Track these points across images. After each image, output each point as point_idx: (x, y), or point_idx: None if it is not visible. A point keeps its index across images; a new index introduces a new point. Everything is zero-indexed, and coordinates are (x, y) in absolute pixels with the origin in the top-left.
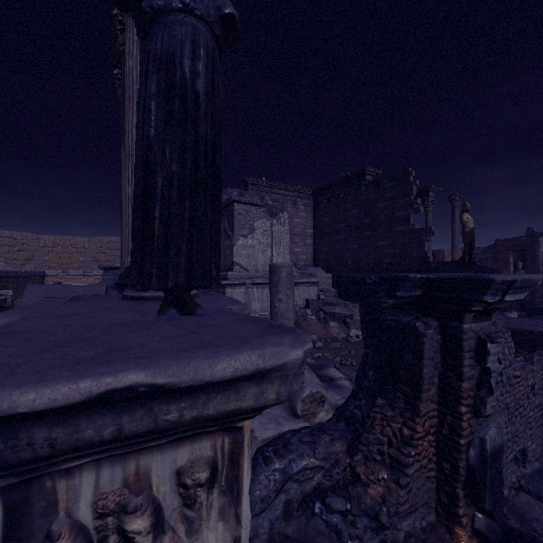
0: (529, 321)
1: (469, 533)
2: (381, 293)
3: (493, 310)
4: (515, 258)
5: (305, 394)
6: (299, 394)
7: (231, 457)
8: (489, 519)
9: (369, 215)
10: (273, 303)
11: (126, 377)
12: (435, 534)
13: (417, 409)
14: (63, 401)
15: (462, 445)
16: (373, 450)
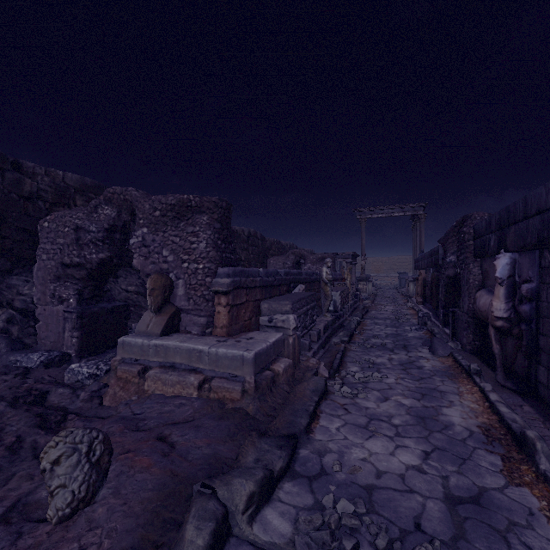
0: None
1: None
2: None
3: None
4: None
5: None
6: None
7: None
8: None
9: None
10: None
11: None
12: None
13: None
14: None
15: None
16: None
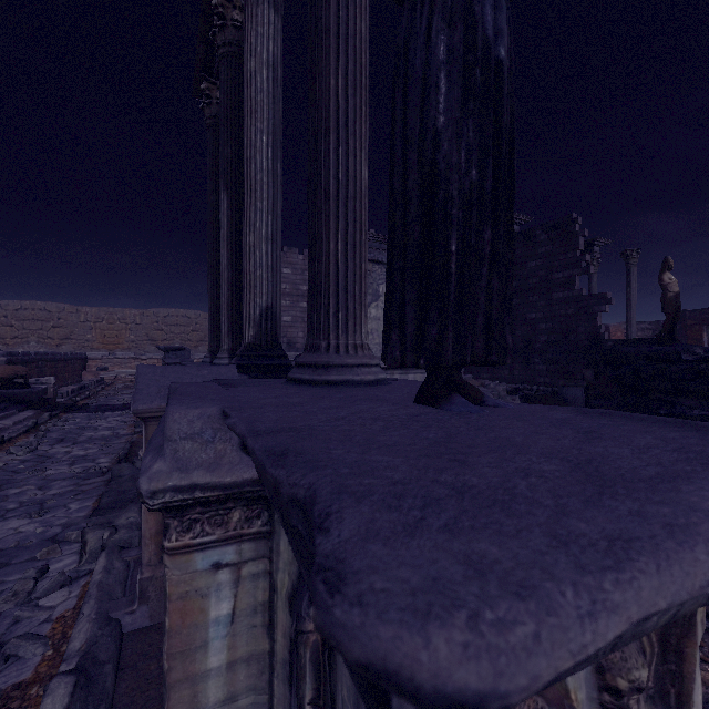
0: None
1: None
2: None
3: None
4: None
5: None
6: None
7: (661, 640)
8: None
9: (516, 277)
10: None
11: None
12: None
13: None
14: None
15: None
16: None
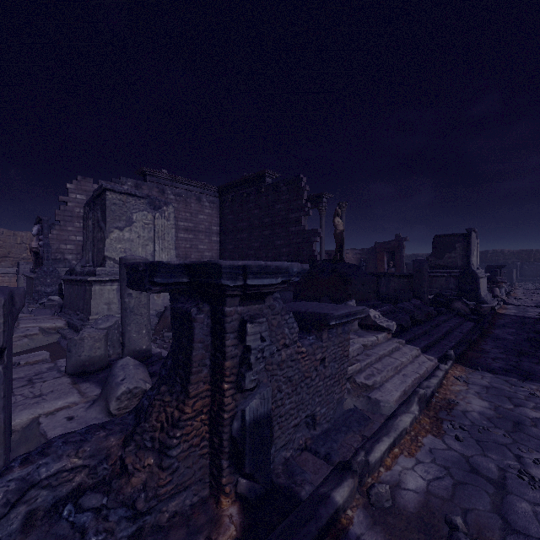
0: (332, 305)
1: (234, 498)
2: (146, 279)
3: (261, 294)
4: (388, 258)
5: (121, 391)
6: (114, 392)
7: None
8: (252, 482)
9: (269, 215)
10: (123, 298)
11: None
12: (205, 507)
13: (188, 391)
14: None
15: (226, 418)
16: (147, 438)
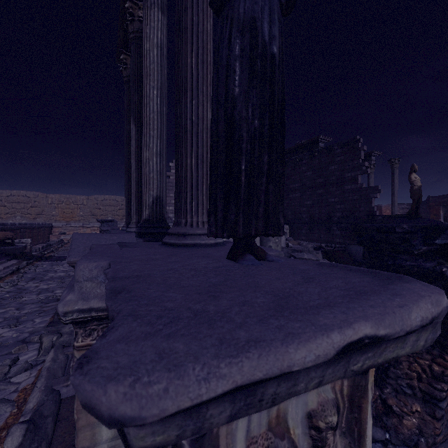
0: None
1: None
2: (415, 240)
3: None
4: (445, 212)
5: None
6: None
7: (350, 400)
8: None
9: (322, 176)
10: None
11: (360, 328)
12: None
13: (447, 347)
14: (323, 358)
15: None
16: (402, 384)
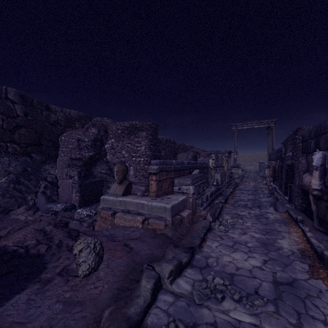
0: None
1: None
2: None
3: None
4: None
5: None
6: None
7: None
8: None
9: None
10: None
11: None
12: None
13: None
14: None
15: None
16: None
